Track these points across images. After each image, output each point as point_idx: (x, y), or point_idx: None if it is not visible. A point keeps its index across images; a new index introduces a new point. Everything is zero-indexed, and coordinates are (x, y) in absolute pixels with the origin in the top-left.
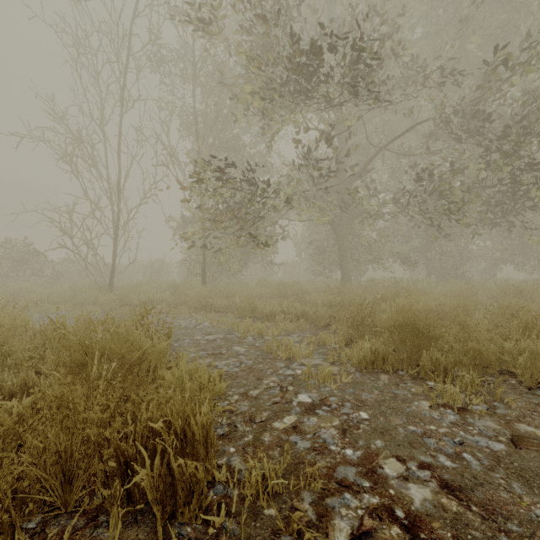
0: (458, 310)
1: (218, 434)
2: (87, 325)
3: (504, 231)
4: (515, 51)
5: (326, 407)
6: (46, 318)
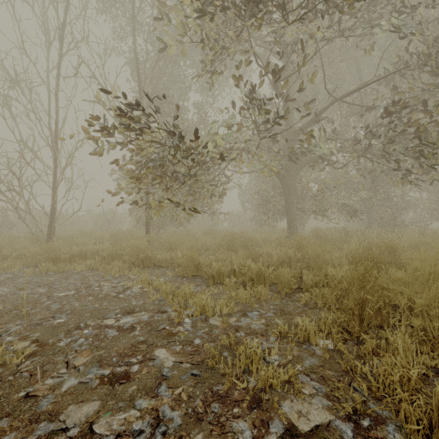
0: None
1: None
2: None
3: None
4: None
5: None
6: None
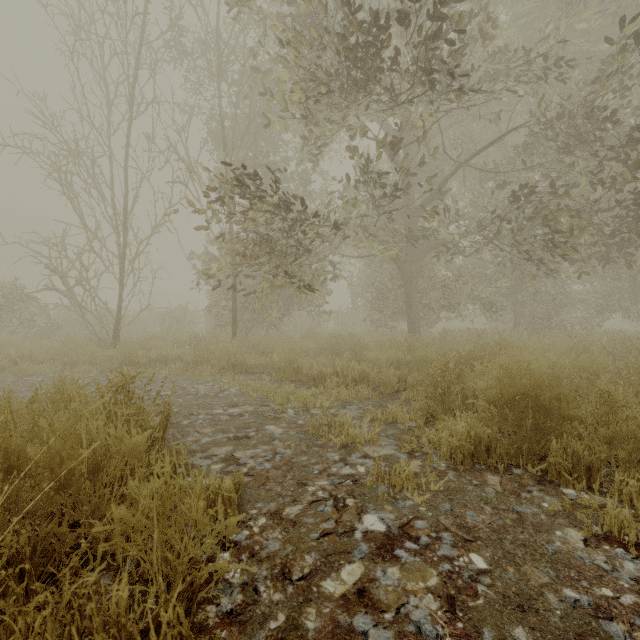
0: (584, 373)
1: (223, 613)
2: (2, 407)
3: (613, 270)
4: (628, 41)
5: (411, 544)
6: (22, 382)
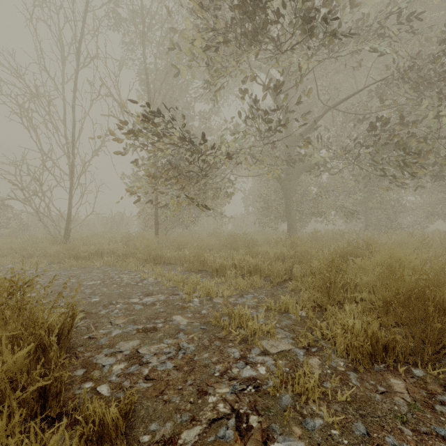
0: None
1: None
2: None
3: (440, 186)
4: None
5: None
6: None
